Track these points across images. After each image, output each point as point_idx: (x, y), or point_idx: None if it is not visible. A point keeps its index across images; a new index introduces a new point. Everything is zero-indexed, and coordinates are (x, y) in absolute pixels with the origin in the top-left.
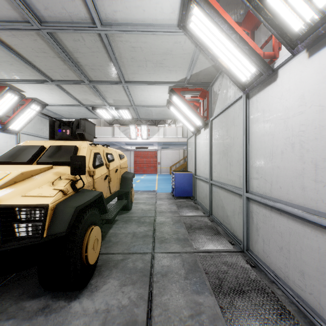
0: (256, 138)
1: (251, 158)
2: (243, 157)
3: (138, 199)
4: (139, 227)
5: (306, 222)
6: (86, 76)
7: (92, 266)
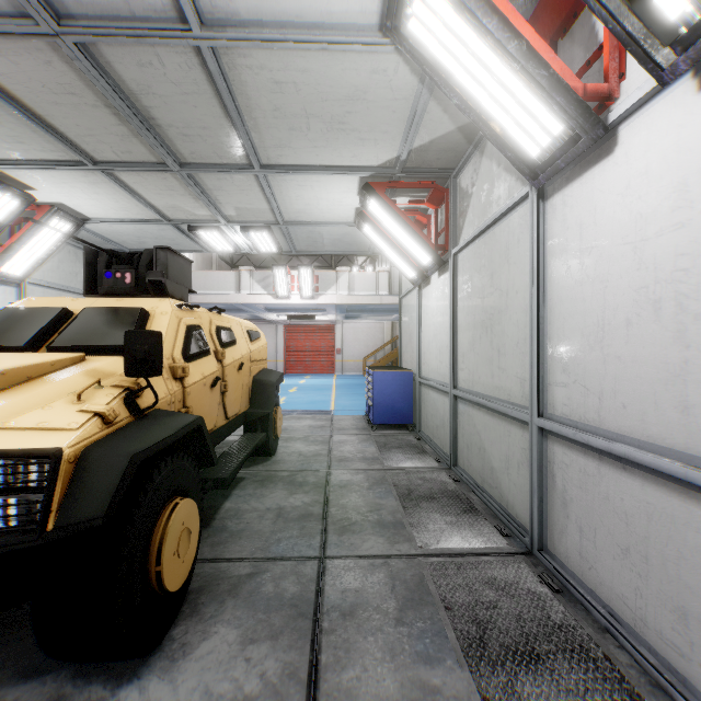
0: (564, 291)
1: (551, 337)
2: (530, 336)
3: (292, 430)
4: (293, 496)
5: (693, 491)
6: (173, 152)
7: (177, 593)
